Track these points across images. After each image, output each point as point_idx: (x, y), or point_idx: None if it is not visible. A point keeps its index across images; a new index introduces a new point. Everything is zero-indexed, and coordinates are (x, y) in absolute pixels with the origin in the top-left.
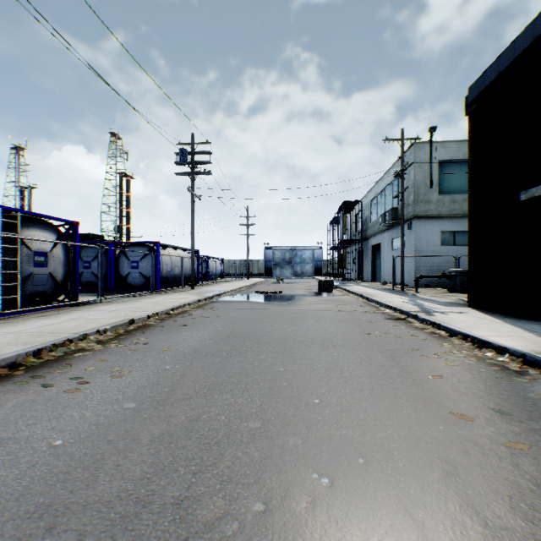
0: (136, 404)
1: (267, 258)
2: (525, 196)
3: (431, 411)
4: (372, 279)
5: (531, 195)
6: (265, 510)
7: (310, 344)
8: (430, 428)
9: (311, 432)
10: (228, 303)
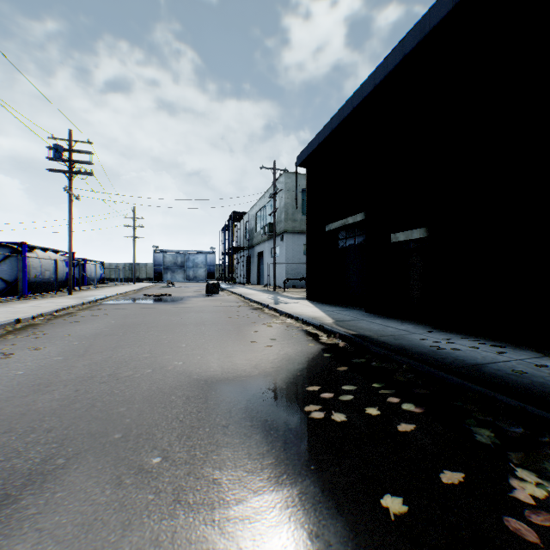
0: (64, 358)
1: (157, 261)
2: (328, 229)
3: (242, 342)
4: (257, 282)
5: (330, 229)
6: (152, 371)
7: (188, 325)
8: (237, 347)
9: (178, 354)
10: (116, 305)
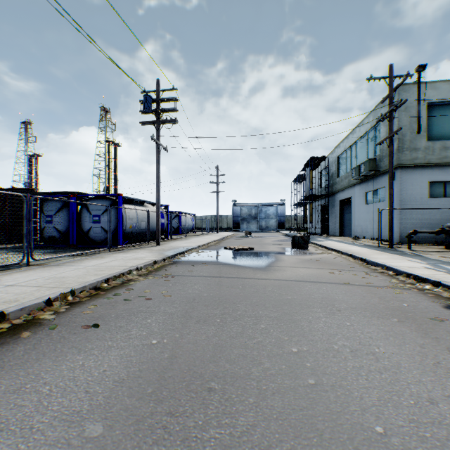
0: None
1: (235, 214)
2: None
3: None
4: (339, 233)
5: None
6: None
7: None
8: None
9: None
10: (191, 264)
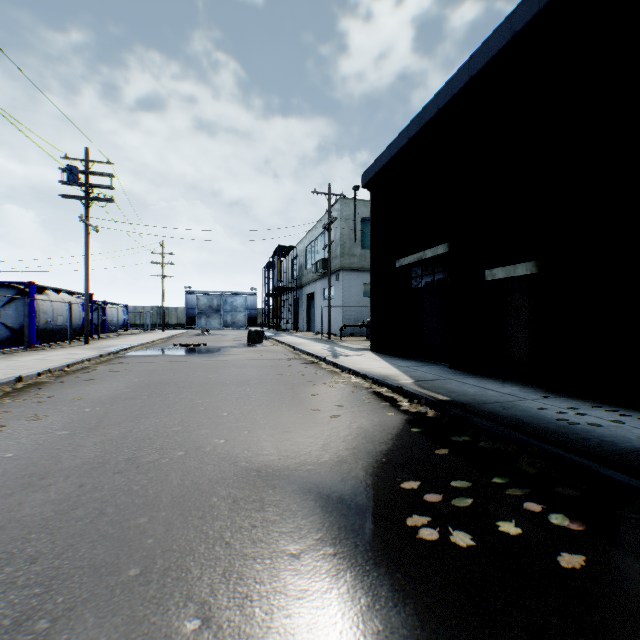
0: (70, 432)
1: (189, 304)
2: (399, 264)
3: (300, 410)
4: (307, 329)
5: (401, 264)
6: (185, 454)
7: (228, 385)
8: (294, 417)
9: (218, 427)
10: (141, 357)
